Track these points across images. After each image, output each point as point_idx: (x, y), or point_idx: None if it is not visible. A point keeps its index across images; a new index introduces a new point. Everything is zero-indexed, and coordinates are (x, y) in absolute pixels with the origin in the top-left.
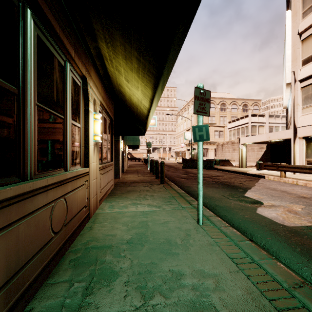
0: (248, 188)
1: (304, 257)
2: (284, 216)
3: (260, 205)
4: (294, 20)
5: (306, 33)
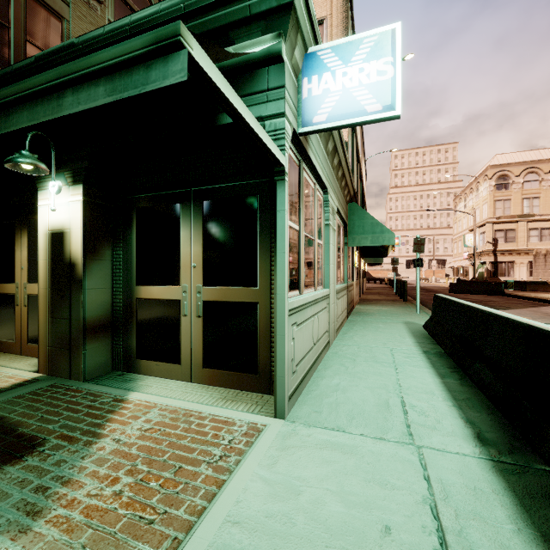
0: (505, 309)
1: None
2: None
3: None
4: None
5: None
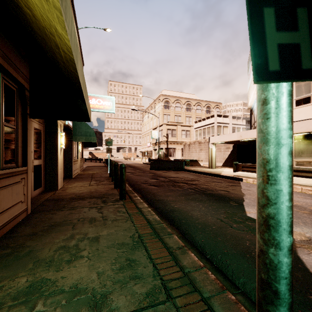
0: (241, 199)
1: None
2: None
3: None
4: None
5: None
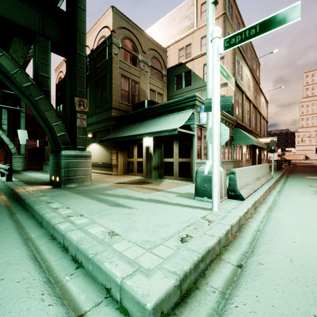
0: None
1: (292, 178)
2: (314, 177)
3: (314, 176)
4: None
5: None
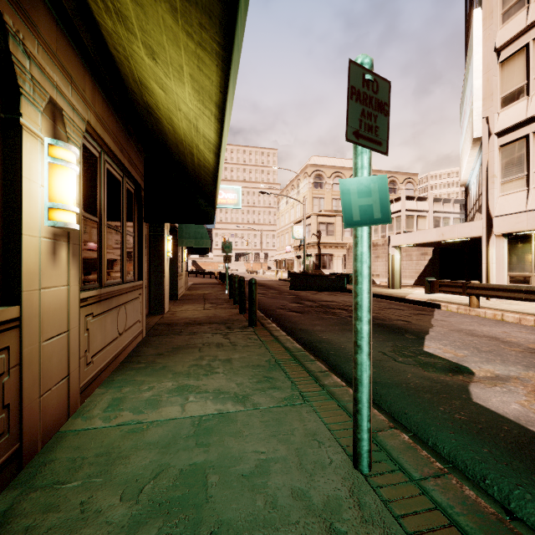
0: (424, 332)
1: None
2: None
3: (469, 377)
4: (488, 26)
5: (510, 50)
